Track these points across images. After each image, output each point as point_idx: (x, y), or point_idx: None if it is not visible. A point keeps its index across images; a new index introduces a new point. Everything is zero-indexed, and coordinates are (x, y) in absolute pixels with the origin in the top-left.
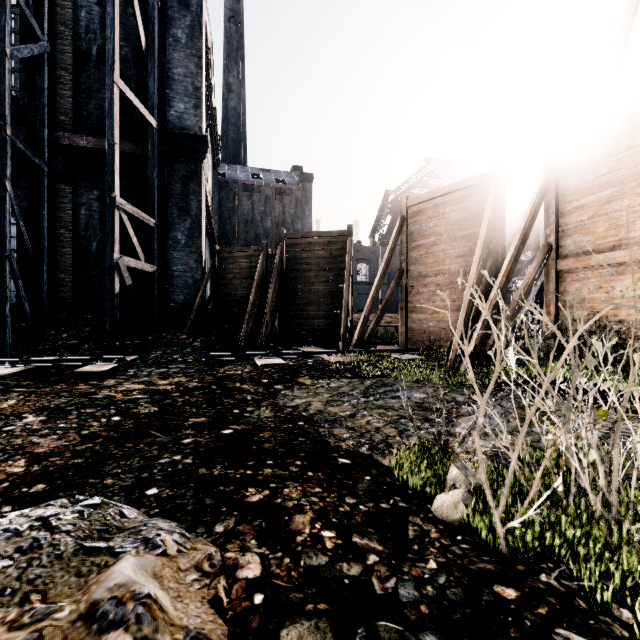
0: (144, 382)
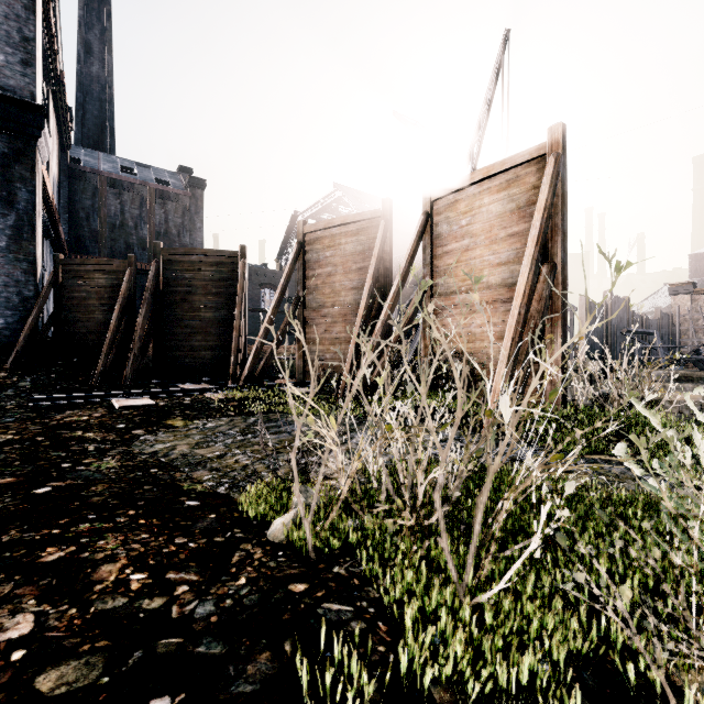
0: None
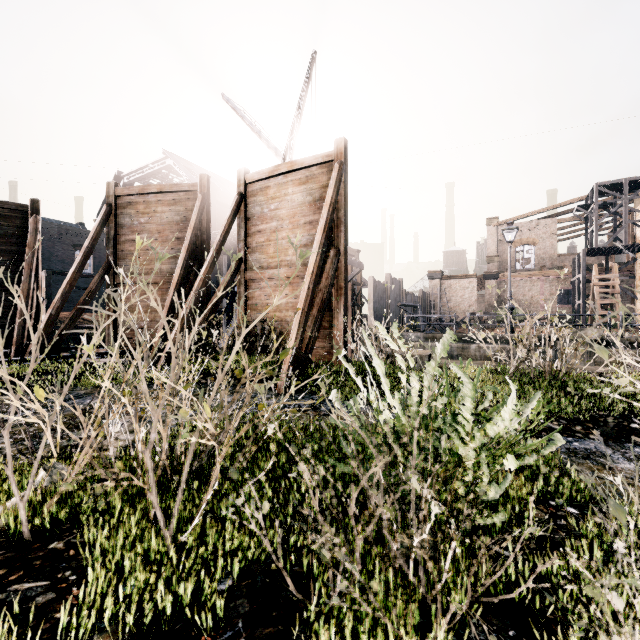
0: None
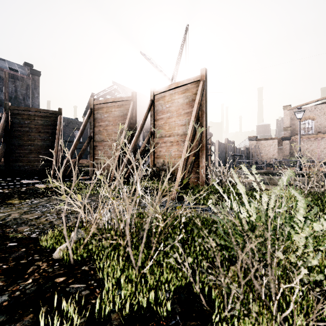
0: None
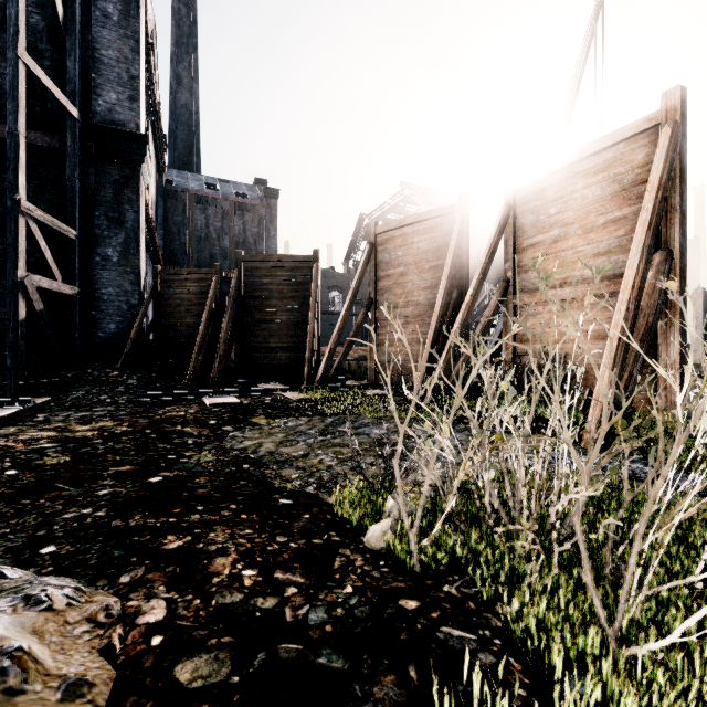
0: (56, 428)
